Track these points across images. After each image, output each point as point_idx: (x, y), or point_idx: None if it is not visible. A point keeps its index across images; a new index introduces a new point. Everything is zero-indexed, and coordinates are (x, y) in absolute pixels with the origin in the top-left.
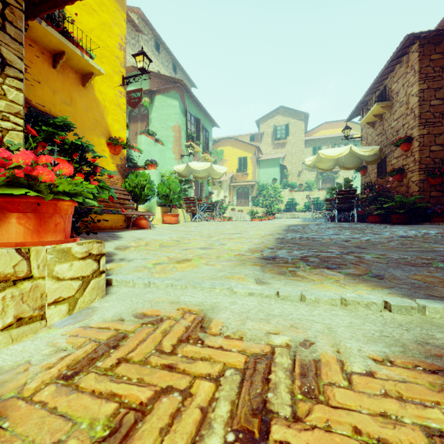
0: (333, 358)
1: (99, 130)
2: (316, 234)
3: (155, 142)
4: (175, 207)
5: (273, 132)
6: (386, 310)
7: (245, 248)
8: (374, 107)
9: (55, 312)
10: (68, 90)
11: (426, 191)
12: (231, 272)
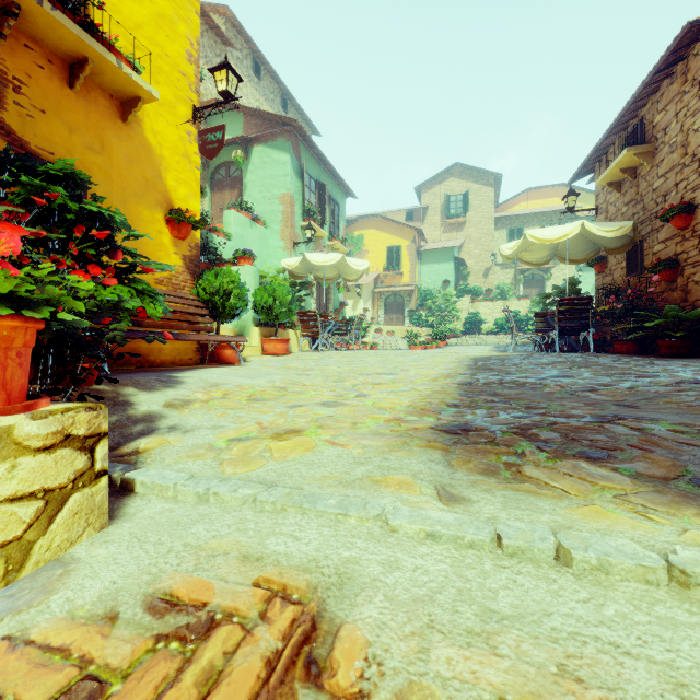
0: None
1: (152, 197)
2: (528, 375)
3: (251, 222)
4: (283, 327)
5: (444, 206)
6: None
7: (404, 405)
8: (622, 156)
9: None
10: (96, 127)
11: None
12: (382, 468)
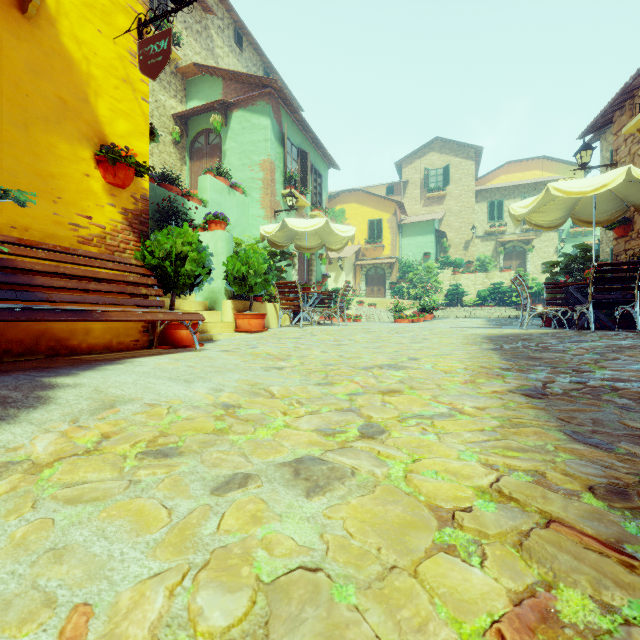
0: None
1: (74, 127)
2: (616, 374)
3: (229, 188)
4: (260, 299)
5: (424, 180)
6: None
7: (485, 486)
8: None
9: None
10: None
11: None
12: None
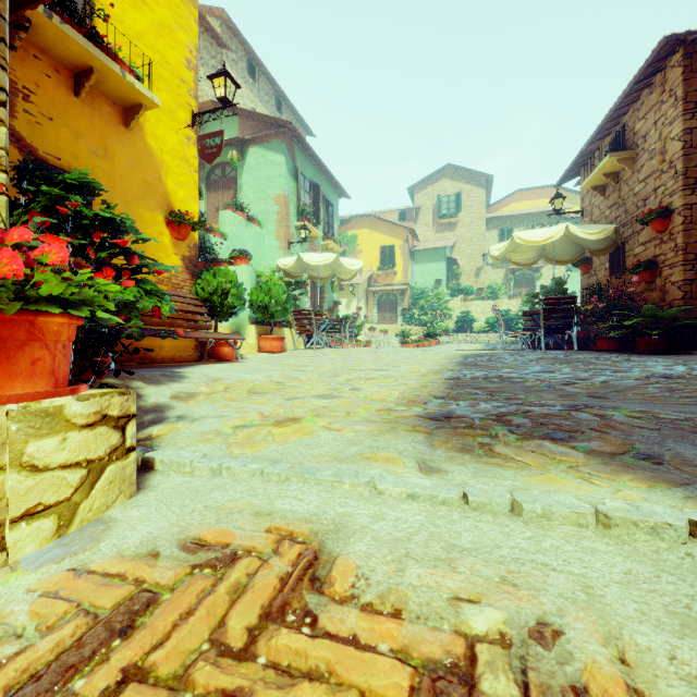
0: (616, 682)
1: (153, 200)
2: (512, 370)
3: (247, 222)
4: (278, 325)
5: (436, 206)
6: (694, 540)
7: (394, 397)
8: (605, 161)
9: (28, 535)
10: (100, 133)
11: (695, 299)
12: (372, 447)
